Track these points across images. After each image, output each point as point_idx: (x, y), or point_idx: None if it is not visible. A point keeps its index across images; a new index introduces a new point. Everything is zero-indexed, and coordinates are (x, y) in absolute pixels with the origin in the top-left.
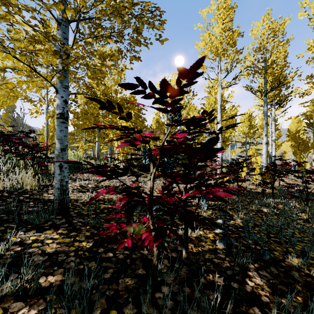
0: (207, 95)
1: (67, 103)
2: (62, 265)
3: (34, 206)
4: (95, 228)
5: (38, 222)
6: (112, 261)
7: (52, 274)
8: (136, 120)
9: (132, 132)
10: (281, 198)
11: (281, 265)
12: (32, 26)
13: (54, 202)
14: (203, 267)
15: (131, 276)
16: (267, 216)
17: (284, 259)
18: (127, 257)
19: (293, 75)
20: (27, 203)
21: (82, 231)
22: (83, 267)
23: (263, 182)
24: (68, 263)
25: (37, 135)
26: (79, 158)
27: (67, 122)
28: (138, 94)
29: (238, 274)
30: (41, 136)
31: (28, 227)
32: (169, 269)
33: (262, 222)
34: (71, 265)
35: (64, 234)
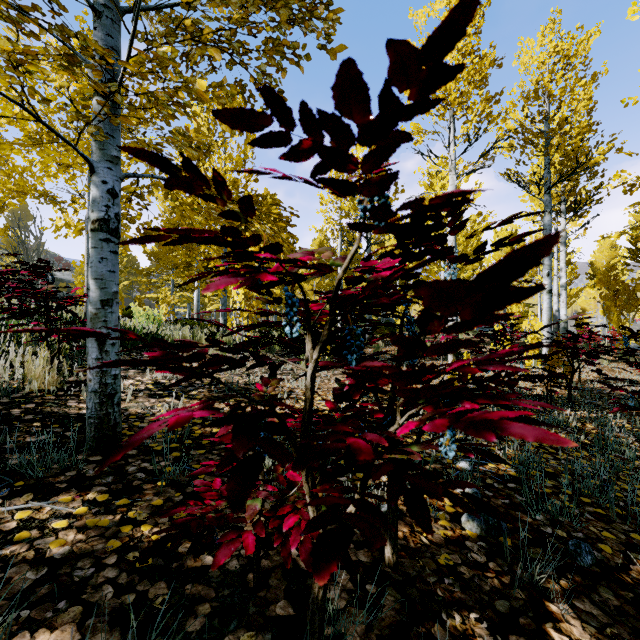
0: (425, 193)
1: (118, 197)
2: (79, 595)
3: (41, 431)
4: (178, 486)
5: (44, 471)
6: (209, 579)
7: (50, 626)
8: (273, 236)
9: (255, 252)
10: (589, 409)
11: (623, 582)
12: (25, 8)
13: (86, 423)
14: (437, 592)
15: (257, 624)
16: (565, 450)
17: (627, 564)
18: (248, 567)
19: (607, 149)
20: (26, 425)
21: (144, 494)
22: (135, 600)
23: (549, 374)
24: (97, 587)
25: (74, 276)
26: (158, 323)
27: (118, 240)
28: (272, 147)
29: (523, 609)
30: (80, 276)
31: (17, 485)
32: (353, 599)
33: (559, 467)
34: (105, 595)
35: (99, 504)
